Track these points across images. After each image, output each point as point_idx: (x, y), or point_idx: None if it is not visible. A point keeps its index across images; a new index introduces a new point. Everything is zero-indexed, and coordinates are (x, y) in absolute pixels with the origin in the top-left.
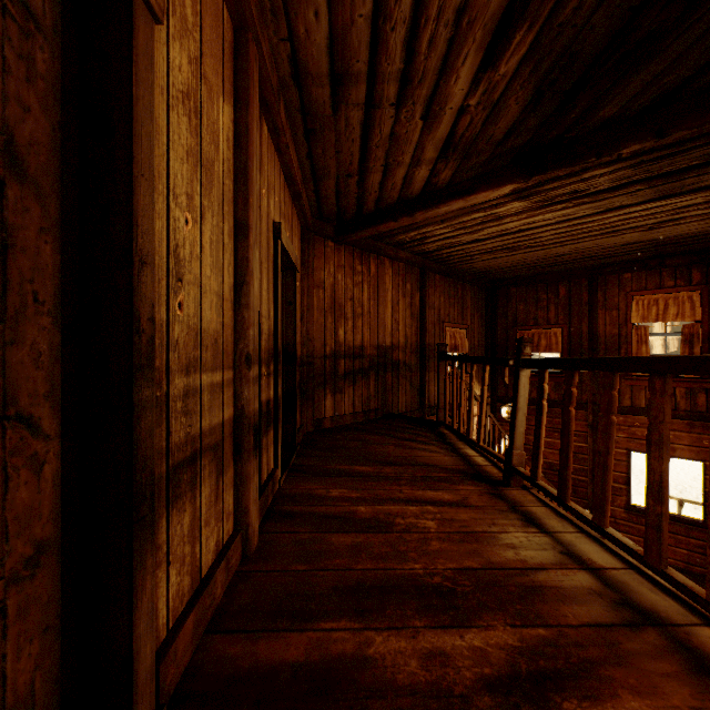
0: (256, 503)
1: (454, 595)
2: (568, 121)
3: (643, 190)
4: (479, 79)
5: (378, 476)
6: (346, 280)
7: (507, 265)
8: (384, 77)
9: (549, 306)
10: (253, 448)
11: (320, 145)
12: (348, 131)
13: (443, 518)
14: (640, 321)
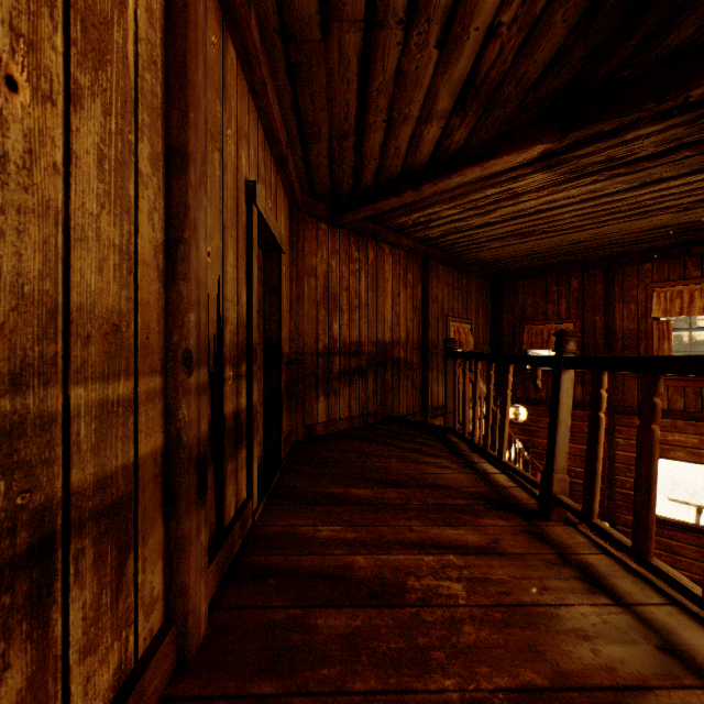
0: (204, 572)
1: None
2: (625, 51)
3: (692, 157)
4: None
5: (380, 504)
6: (341, 267)
7: (516, 254)
8: None
9: (560, 300)
10: (196, 493)
11: (307, 90)
12: (343, 67)
13: (472, 577)
14: (662, 315)
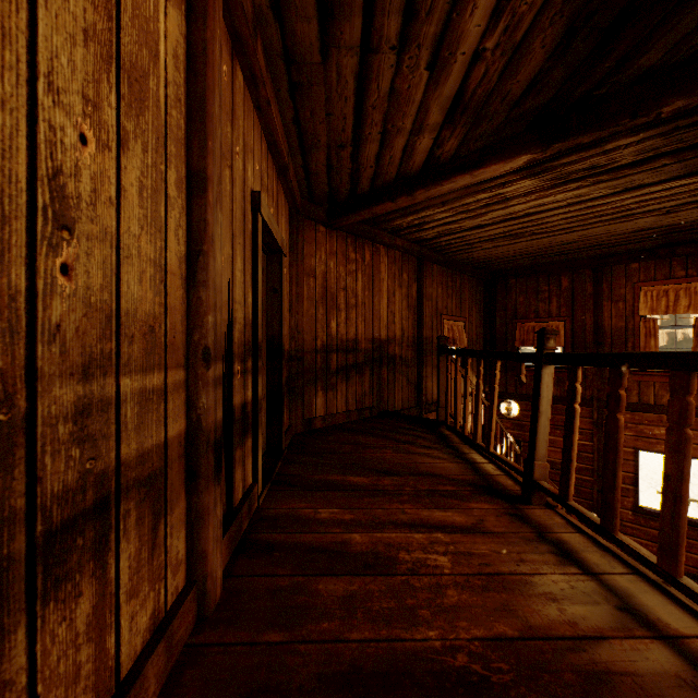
0: (220, 541)
1: (489, 690)
2: (600, 72)
3: (670, 165)
4: (501, 10)
5: (376, 490)
6: (339, 268)
7: (508, 255)
8: (384, 6)
9: (551, 298)
10: (214, 472)
11: (307, 106)
12: (341, 86)
13: (457, 552)
14: (649, 313)
